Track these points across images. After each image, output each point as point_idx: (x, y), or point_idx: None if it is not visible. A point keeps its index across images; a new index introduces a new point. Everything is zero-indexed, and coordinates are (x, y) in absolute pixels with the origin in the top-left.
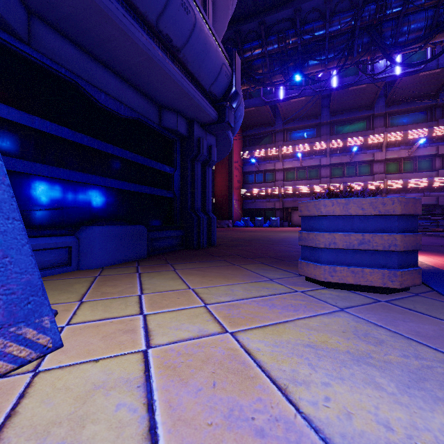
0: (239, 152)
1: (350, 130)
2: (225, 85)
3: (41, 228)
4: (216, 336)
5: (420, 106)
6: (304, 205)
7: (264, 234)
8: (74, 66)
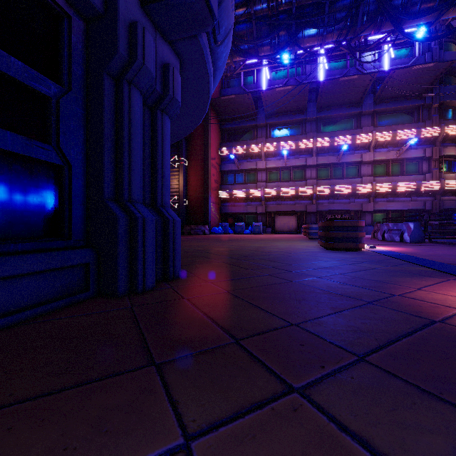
0: (217, 148)
1: (337, 129)
2: None
3: None
4: None
5: (407, 105)
6: None
7: (253, 244)
8: None
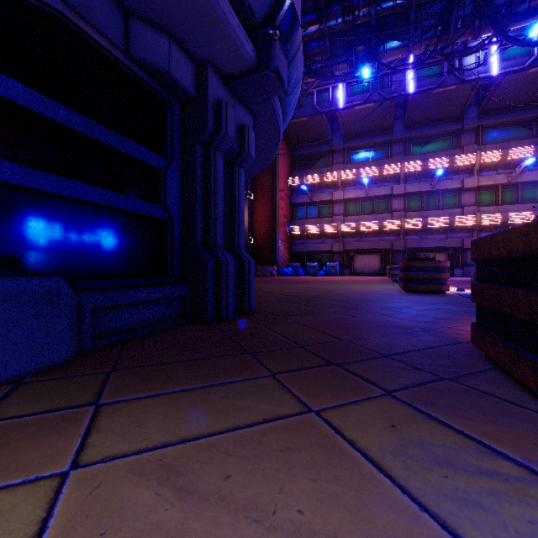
0: (286, 178)
1: (431, 149)
2: None
3: None
4: None
5: (523, 117)
6: None
7: (326, 286)
8: None
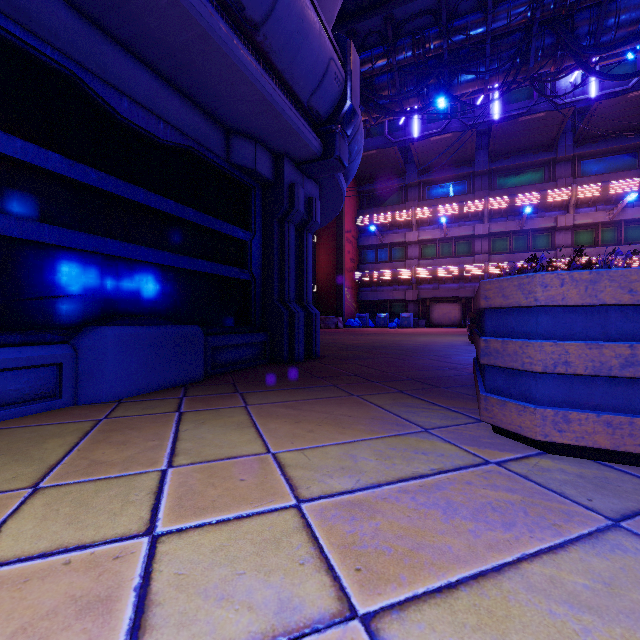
0: (353, 218)
1: (520, 183)
2: (335, 97)
3: (5, 331)
4: (324, 638)
5: (627, 145)
6: (495, 286)
7: (393, 338)
8: (70, 44)
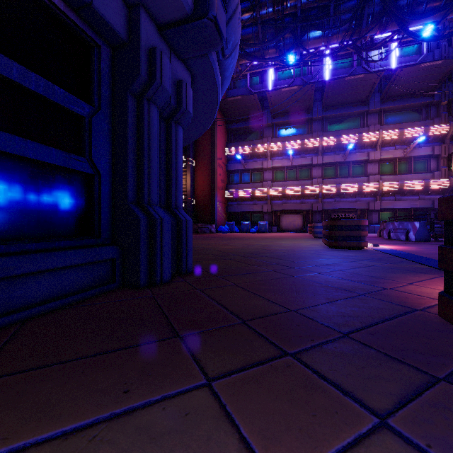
0: (223, 148)
1: (343, 127)
2: None
3: None
4: None
5: (415, 103)
6: None
7: (259, 242)
8: None
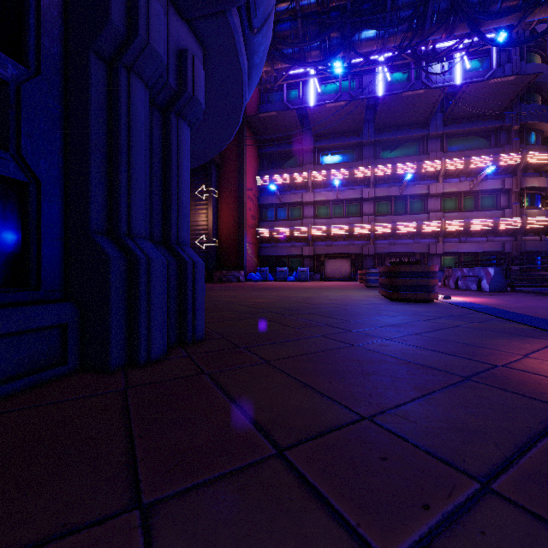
0: (254, 177)
1: (399, 154)
2: None
3: None
4: None
5: (483, 127)
6: None
7: (299, 294)
8: None
